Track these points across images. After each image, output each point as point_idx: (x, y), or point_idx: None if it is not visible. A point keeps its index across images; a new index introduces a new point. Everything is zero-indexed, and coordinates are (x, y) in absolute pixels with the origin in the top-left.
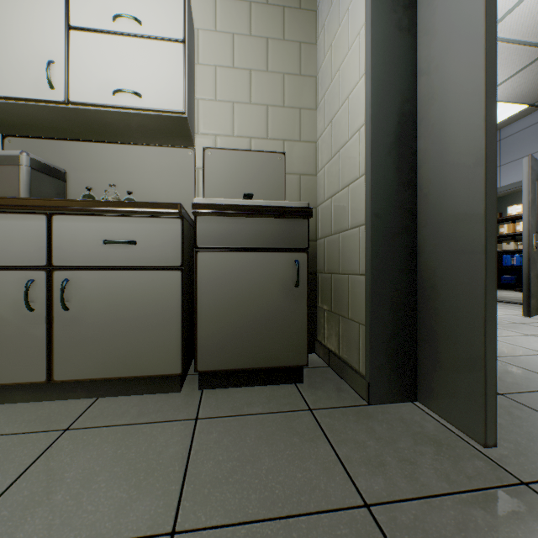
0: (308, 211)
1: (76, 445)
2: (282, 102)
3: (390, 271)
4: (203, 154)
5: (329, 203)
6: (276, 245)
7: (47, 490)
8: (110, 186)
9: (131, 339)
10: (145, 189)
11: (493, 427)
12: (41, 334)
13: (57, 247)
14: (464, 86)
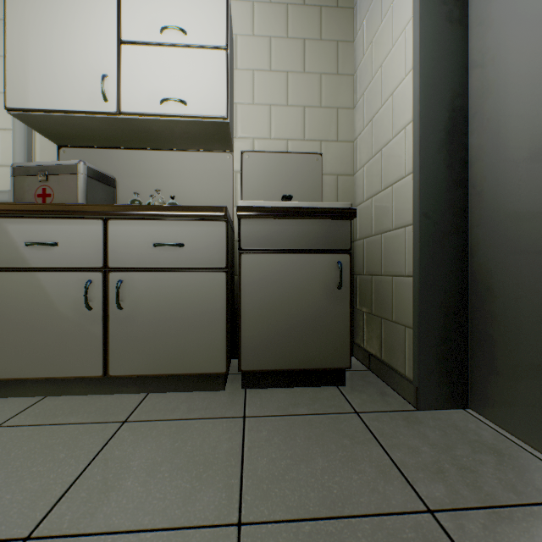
0: (351, 212)
1: (135, 436)
2: (319, 103)
3: (440, 272)
4: (241, 157)
5: (369, 204)
6: (319, 247)
7: (117, 476)
8: (156, 191)
9: (179, 337)
10: (185, 193)
11: None
12: (98, 332)
13: (112, 250)
14: (526, 77)
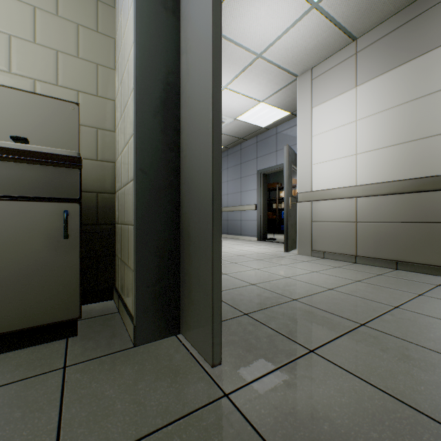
0: (76, 160)
1: None
2: (76, 53)
3: (156, 221)
4: None
5: (121, 158)
6: (39, 194)
7: None
8: None
9: None
10: None
11: (219, 349)
12: None
13: None
14: (203, 66)
